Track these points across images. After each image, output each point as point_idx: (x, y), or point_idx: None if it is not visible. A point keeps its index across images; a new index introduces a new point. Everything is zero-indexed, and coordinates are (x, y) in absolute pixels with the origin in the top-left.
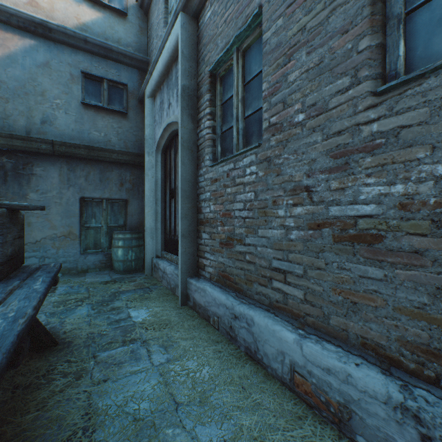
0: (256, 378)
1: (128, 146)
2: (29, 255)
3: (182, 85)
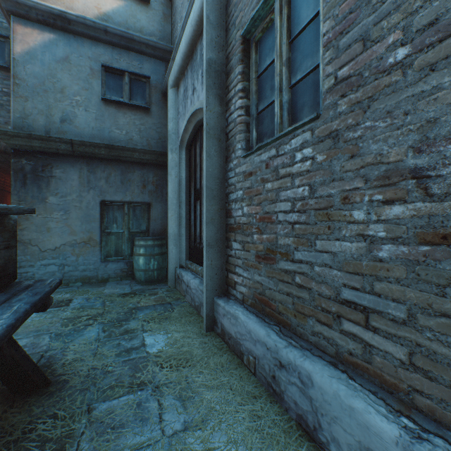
0: None
1: (150, 145)
2: (48, 262)
3: (208, 59)
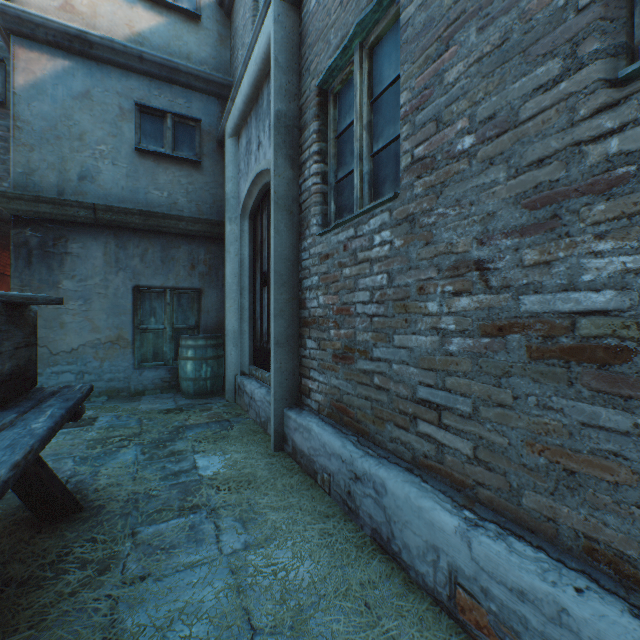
0: (389, 587)
1: (202, 211)
2: (62, 369)
3: (276, 111)
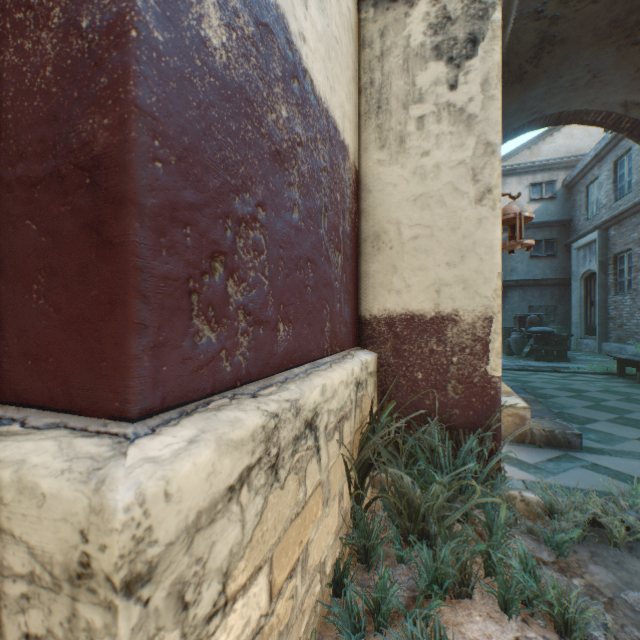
0: None
1: (556, 274)
2: None
3: (598, 261)
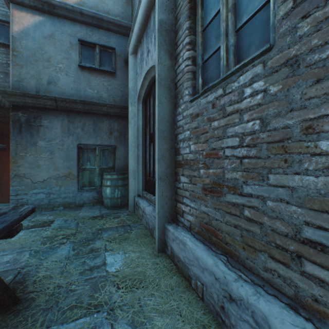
0: None
1: (116, 101)
2: (38, 191)
3: (159, 20)
